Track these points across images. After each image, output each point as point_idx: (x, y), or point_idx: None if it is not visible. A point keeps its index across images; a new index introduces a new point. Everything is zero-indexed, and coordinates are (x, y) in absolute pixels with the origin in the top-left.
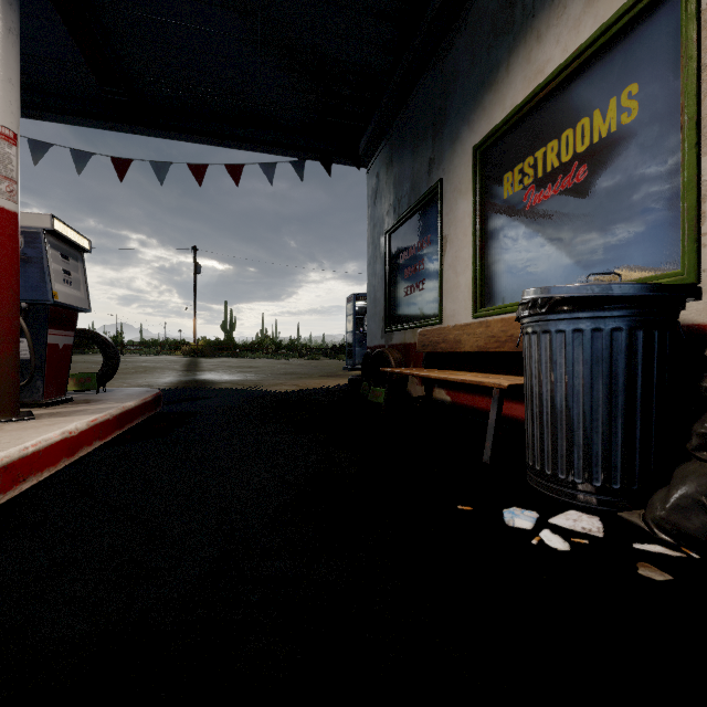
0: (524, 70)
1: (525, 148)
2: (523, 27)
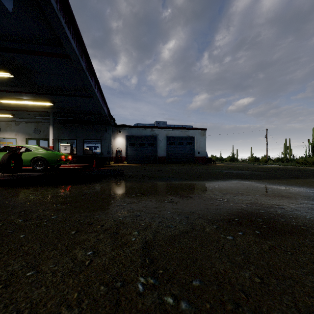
0: (3, 135)
1: (3, 141)
2: (3, 131)
